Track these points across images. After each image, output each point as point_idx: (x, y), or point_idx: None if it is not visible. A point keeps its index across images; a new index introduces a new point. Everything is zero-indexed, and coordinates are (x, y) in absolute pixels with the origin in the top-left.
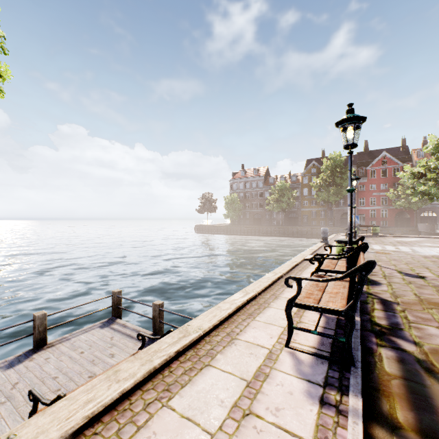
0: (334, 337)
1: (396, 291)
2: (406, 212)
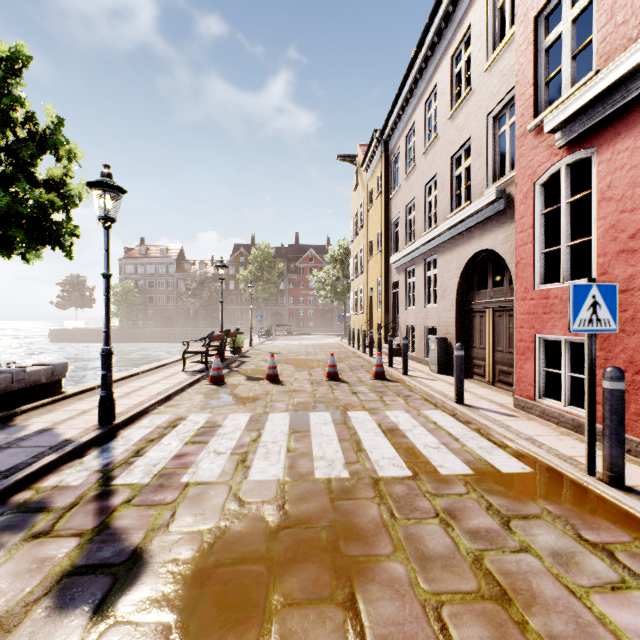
0: (202, 362)
1: (255, 358)
2: None
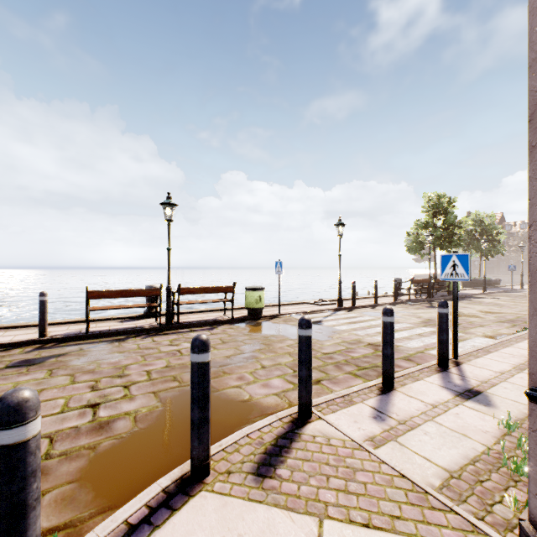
0: None
1: None
2: None
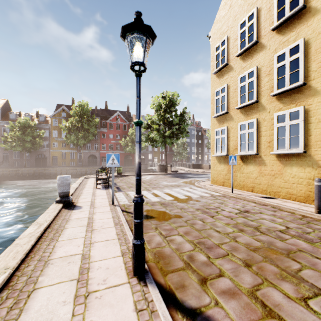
0: None
1: None
2: (129, 156)
